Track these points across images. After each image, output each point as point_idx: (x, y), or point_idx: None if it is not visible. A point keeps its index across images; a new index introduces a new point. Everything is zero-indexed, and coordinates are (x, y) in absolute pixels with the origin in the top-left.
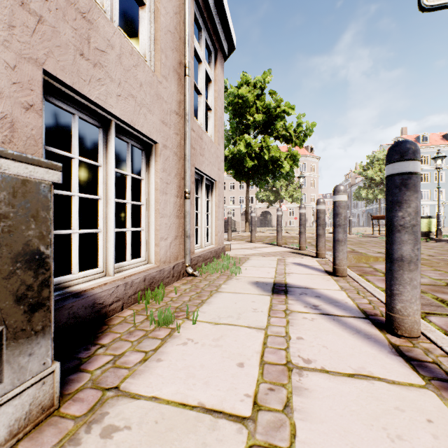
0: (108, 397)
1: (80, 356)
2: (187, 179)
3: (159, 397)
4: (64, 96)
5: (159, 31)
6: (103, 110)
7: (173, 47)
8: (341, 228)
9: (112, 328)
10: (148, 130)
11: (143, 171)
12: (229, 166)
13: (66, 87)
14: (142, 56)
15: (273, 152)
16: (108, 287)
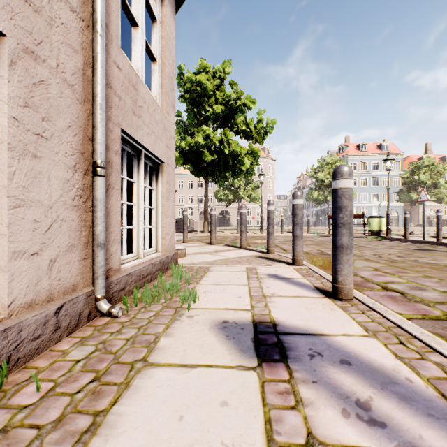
0: None
1: None
2: (99, 140)
3: None
4: None
5: None
6: None
7: None
8: (347, 228)
9: None
10: None
11: None
12: (187, 160)
13: None
14: None
15: (233, 147)
16: None
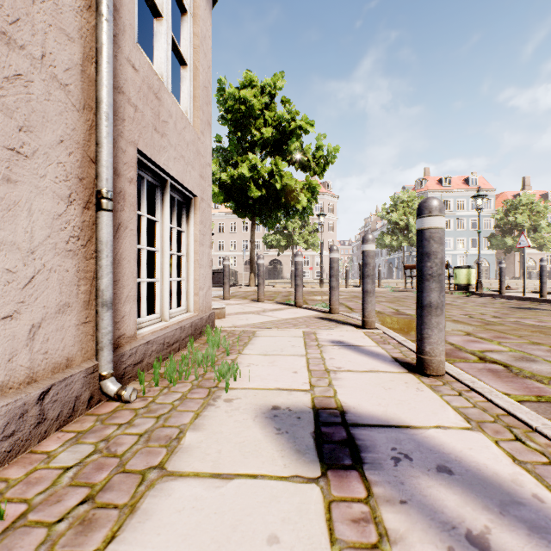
0: None
1: None
2: (105, 162)
3: None
4: None
5: None
6: None
7: None
8: (437, 282)
9: None
10: None
11: None
12: (228, 197)
13: None
14: None
15: (287, 180)
16: None
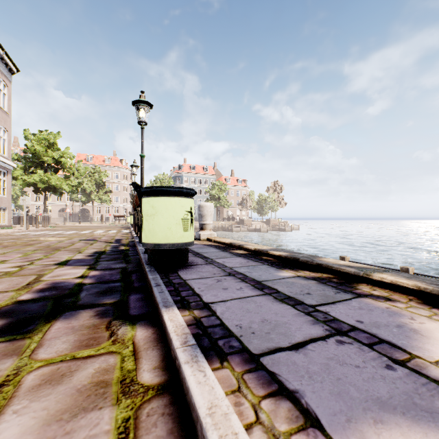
0: None
1: None
2: None
3: None
4: None
5: None
6: None
7: None
8: (37, 220)
9: None
10: None
11: None
12: (29, 185)
13: None
14: None
15: (58, 181)
16: None
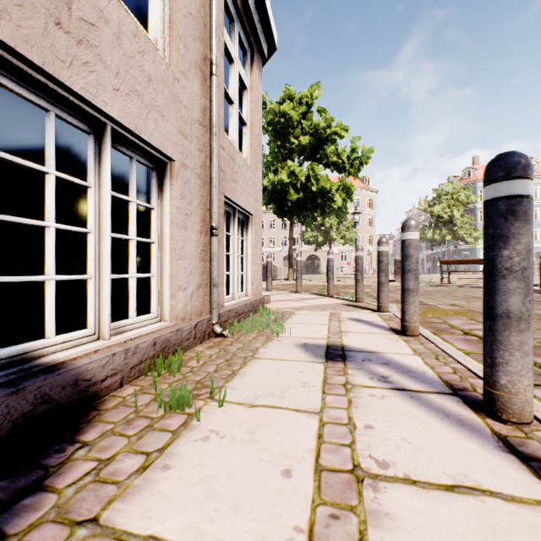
0: (77, 540)
1: (48, 463)
2: (215, 210)
3: (159, 538)
4: (33, 84)
5: (175, 12)
6: (93, 107)
7: (196, 35)
8: (413, 274)
9: (103, 415)
10: (160, 142)
11: (153, 197)
12: (269, 200)
13: (33, 69)
14: (152, 42)
15: (322, 183)
16: (100, 356)
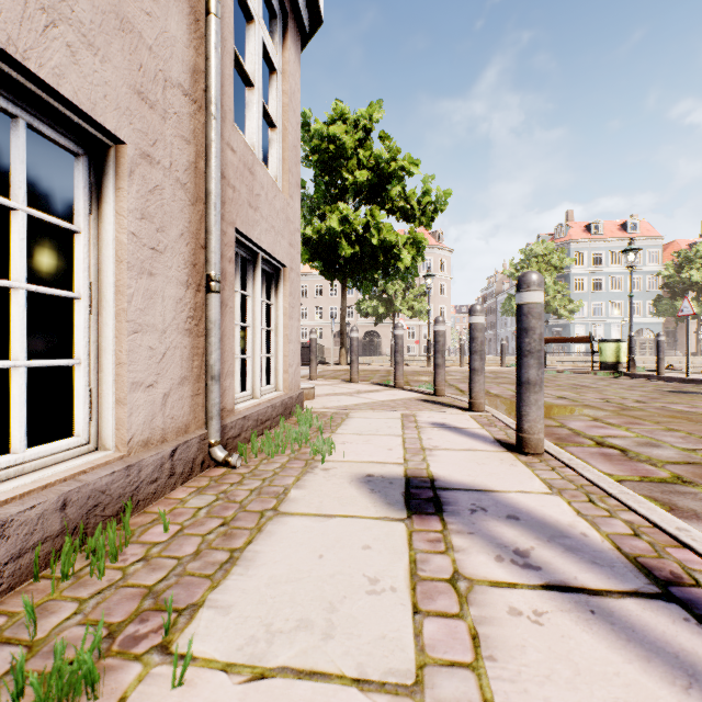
0: None
1: None
2: (214, 248)
3: None
4: None
5: None
6: None
7: None
8: (535, 358)
9: None
10: (86, 95)
11: (78, 209)
12: (314, 255)
13: None
14: None
15: (385, 234)
16: None
